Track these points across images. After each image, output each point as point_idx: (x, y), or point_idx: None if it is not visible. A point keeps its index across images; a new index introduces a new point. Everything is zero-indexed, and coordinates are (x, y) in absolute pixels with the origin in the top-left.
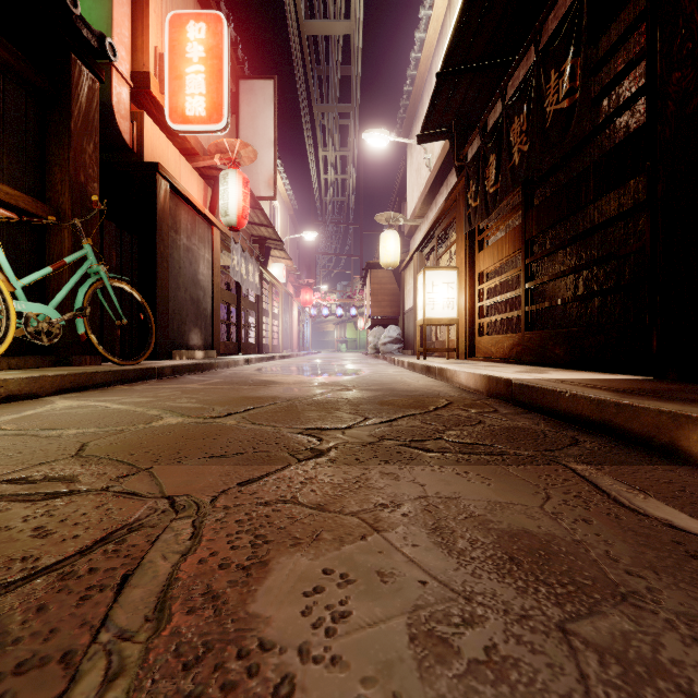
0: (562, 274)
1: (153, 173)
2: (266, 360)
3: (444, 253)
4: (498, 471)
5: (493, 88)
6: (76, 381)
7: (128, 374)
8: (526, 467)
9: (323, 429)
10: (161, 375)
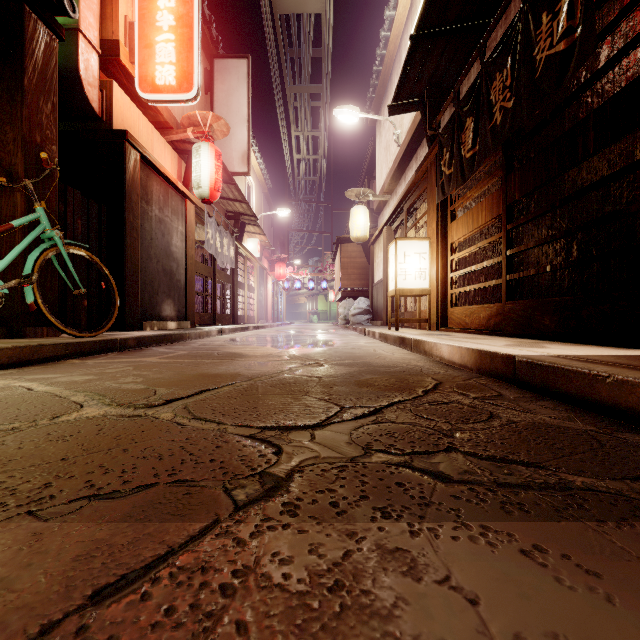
0: (552, 238)
1: (121, 142)
2: (240, 330)
3: (414, 225)
4: (595, 543)
5: (467, 55)
6: (16, 355)
7: (83, 347)
8: (634, 528)
9: (285, 428)
10: (124, 347)
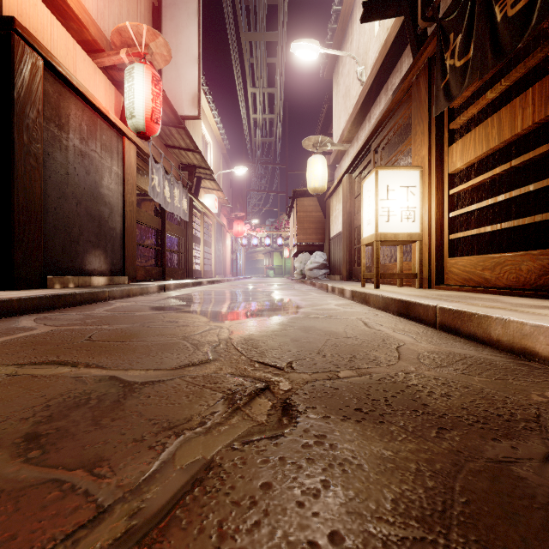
0: None
1: (7, 33)
2: (191, 286)
3: (385, 164)
4: None
5: None
6: None
7: None
8: None
9: None
10: None
